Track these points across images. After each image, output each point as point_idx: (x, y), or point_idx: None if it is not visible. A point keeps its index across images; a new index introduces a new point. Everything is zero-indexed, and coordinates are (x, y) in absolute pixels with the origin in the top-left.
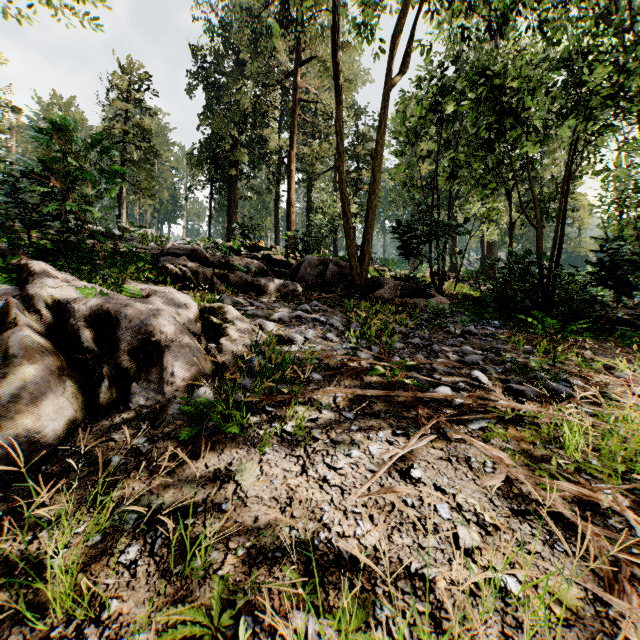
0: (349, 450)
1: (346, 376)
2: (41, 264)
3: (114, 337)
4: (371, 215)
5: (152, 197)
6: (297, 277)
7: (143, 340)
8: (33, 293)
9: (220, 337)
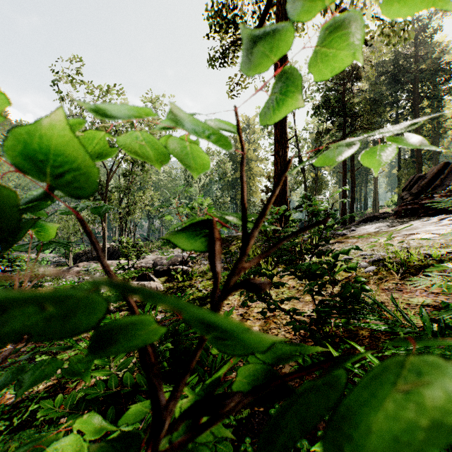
0: None
1: None
2: None
3: None
4: None
5: None
6: None
7: None
8: None
9: None
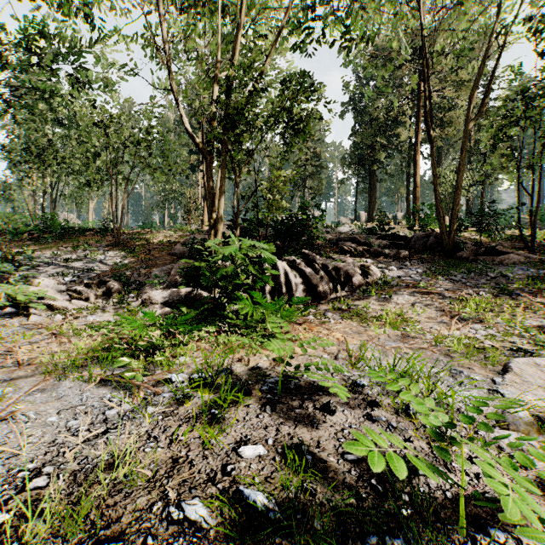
0: (401, 300)
1: (411, 287)
2: (308, 252)
3: (339, 274)
4: (455, 208)
5: (320, 195)
6: (409, 246)
7: (346, 275)
8: (317, 262)
9: (367, 275)
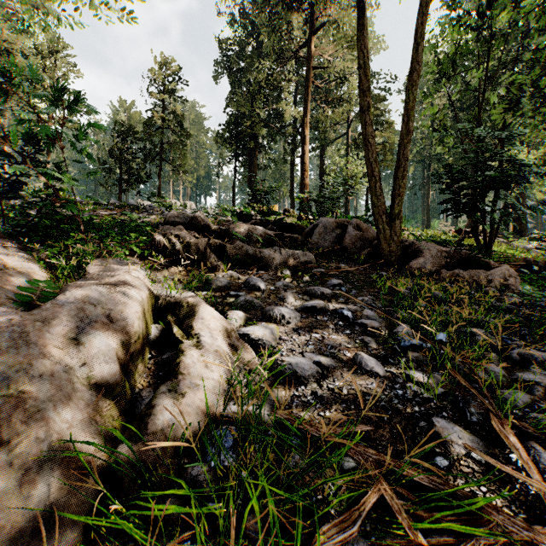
0: None
1: None
2: None
3: None
4: (404, 163)
5: (185, 173)
6: (310, 243)
7: None
8: None
9: (173, 367)
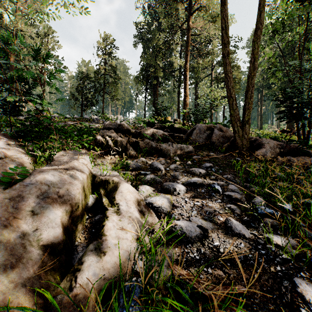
0: None
1: None
2: None
3: None
4: (252, 88)
5: (117, 99)
6: (190, 140)
7: None
8: None
9: (101, 227)
